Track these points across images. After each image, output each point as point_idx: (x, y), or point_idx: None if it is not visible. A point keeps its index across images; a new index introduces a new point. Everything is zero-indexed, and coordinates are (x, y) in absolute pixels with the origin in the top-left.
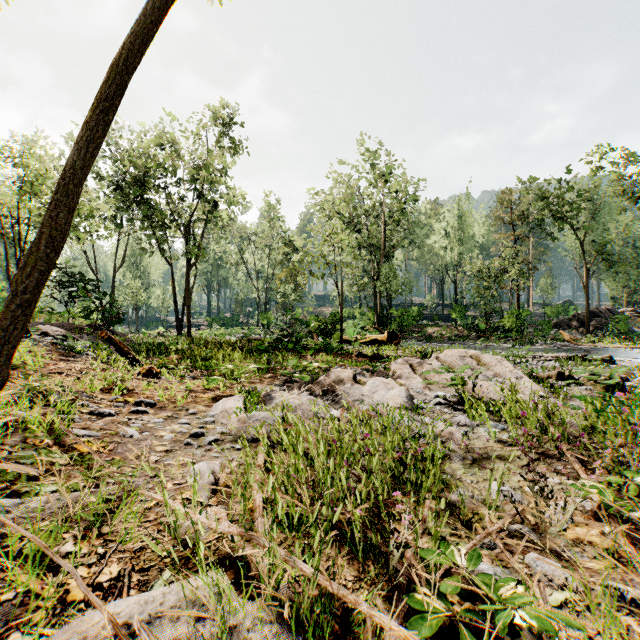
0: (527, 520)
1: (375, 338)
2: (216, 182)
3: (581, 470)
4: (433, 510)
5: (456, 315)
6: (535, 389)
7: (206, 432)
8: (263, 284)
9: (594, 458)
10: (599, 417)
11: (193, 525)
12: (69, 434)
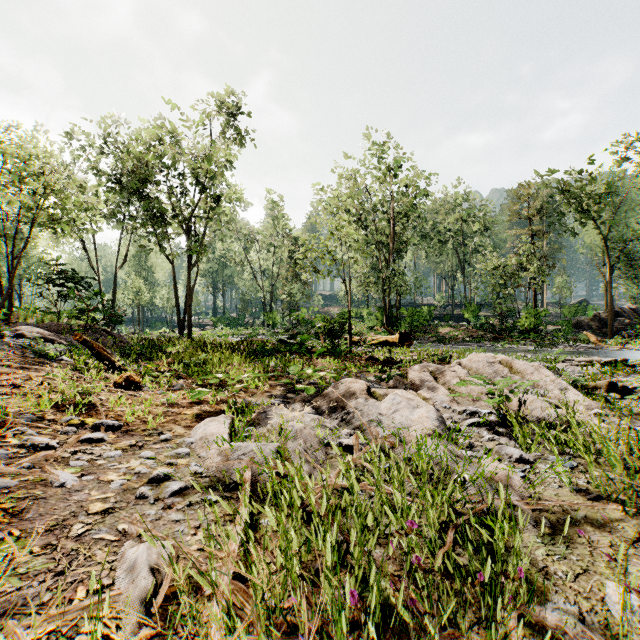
0: None
1: (386, 339)
2: (218, 175)
3: None
4: None
5: (468, 315)
6: (587, 404)
7: (171, 475)
8: (269, 283)
9: None
10: None
11: None
12: None
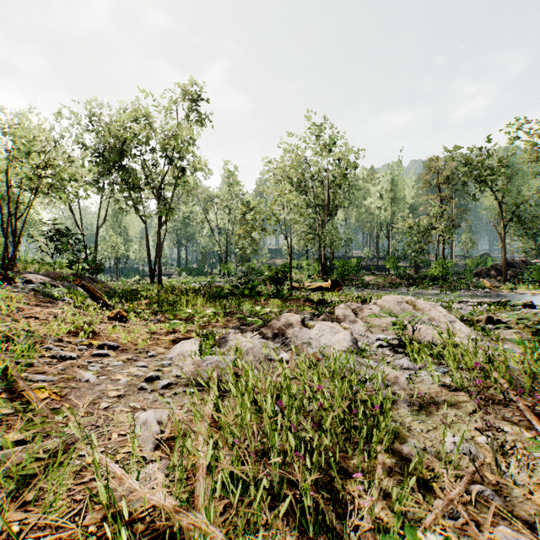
0: (488, 480)
1: (320, 285)
2: (183, 151)
3: (534, 420)
4: (386, 465)
5: (389, 265)
6: (468, 332)
7: (160, 376)
8: (224, 239)
9: (539, 404)
10: (537, 361)
11: (115, 506)
12: (20, 381)
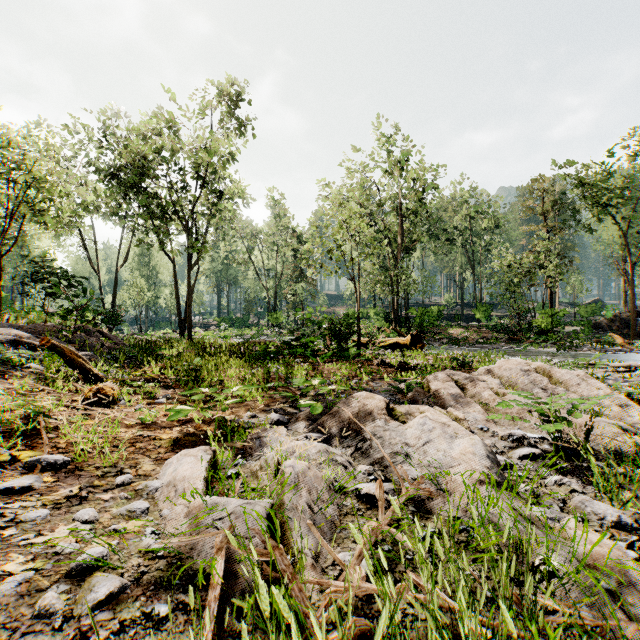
0: None
1: (396, 341)
2: (218, 169)
3: None
4: None
5: (480, 315)
6: None
7: (102, 564)
8: (273, 283)
9: None
10: None
11: None
12: None
